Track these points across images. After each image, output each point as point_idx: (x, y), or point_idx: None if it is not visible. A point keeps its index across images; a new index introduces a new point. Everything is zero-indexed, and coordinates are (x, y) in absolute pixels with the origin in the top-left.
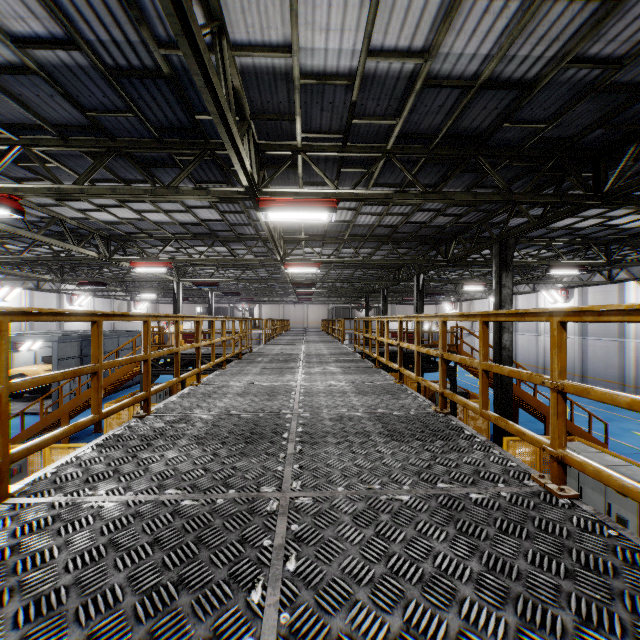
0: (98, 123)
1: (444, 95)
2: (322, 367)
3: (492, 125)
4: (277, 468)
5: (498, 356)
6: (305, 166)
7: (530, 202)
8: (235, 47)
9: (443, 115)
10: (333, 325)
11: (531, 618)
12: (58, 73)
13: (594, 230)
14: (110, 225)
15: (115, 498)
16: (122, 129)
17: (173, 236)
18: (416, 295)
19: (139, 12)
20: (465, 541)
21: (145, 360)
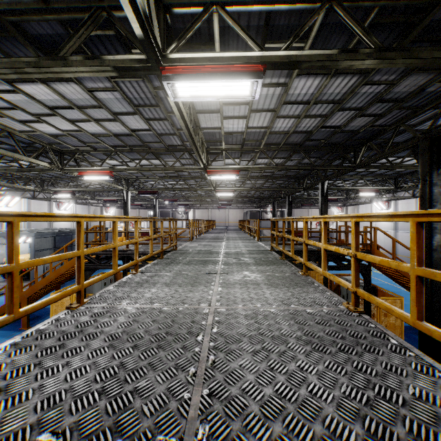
0: None
1: None
2: (242, 272)
3: None
4: None
5: (427, 258)
6: (223, 43)
7: None
8: None
9: None
10: (248, 224)
11: None
12: None
13: None
14: (57, 138)
15: None
16: None
17: (113, 149)
18: (321, 199)
19: None
20: None
21: None
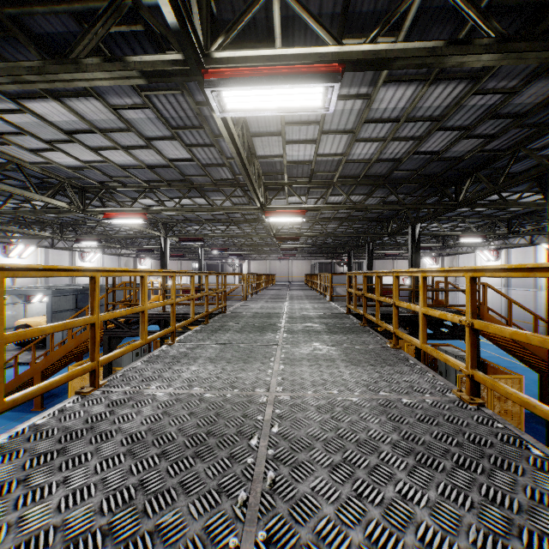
0: None
1: None
2: (311, 344)
3: None
4: None
5: None
6: (286, 41)
7: None
8: None
9: None
10: (318, 280)
11: None
12: None
13: None
14: (77, 172)
15: None
16: None
17: (147, 185)
18: (411, 247)
19: None
20: None
21: None
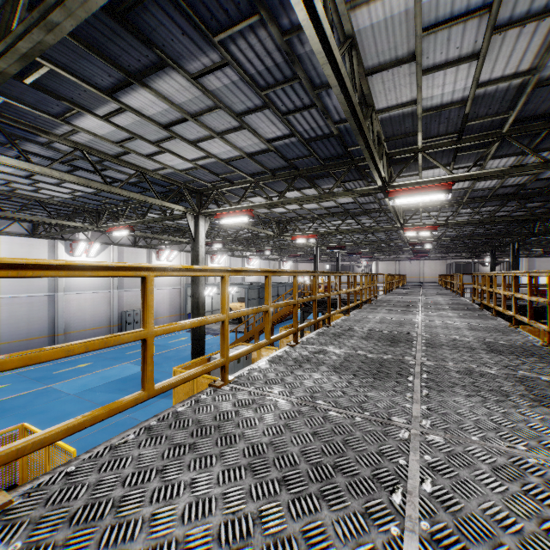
0: (293, 164)
1: None
2: (439, 312)
3: None
4: (412, 352)
5: None
6: (424, 158)
7: None
8: (378, 111)
9: None
10: (451, 280)
11: (546, 406)
12: (281, 148)
13: None
14: (281, 214)
15: (337, 350)
16: (304, 164)
17: (318, 216)
18: None
19: (328, 114)
20: (523, 387)
21: (328, 296)
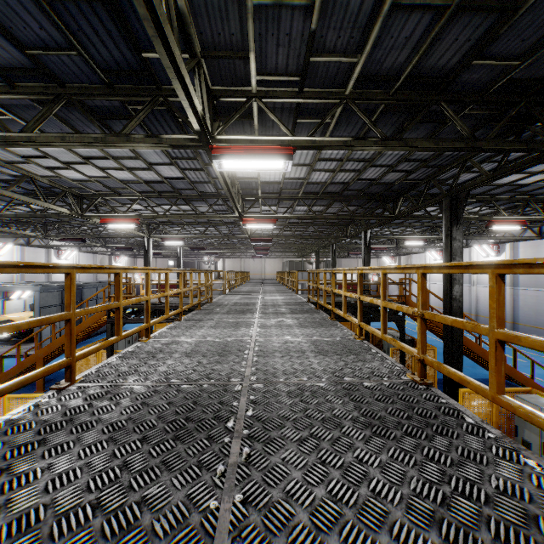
0: (42, 64)
1: (413, 22)
2: (278, 319)
3: (460, 63)
4: (209, 503)
5: (449, 307)
6: (261, 117)
7: (494, 149)
8: None
9: (409, 50)
10: (287, 276)
11: None
12: None
13: (535, 187)
14: (80, 183)
15: None
16: (69, 73)
17: (140, 194)
18: (364, 249)
19: None
20: None
21: (67, 320)
